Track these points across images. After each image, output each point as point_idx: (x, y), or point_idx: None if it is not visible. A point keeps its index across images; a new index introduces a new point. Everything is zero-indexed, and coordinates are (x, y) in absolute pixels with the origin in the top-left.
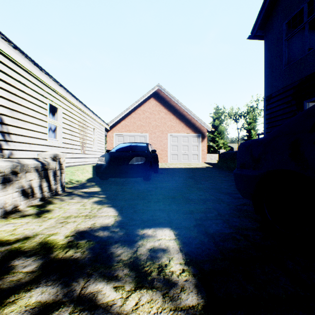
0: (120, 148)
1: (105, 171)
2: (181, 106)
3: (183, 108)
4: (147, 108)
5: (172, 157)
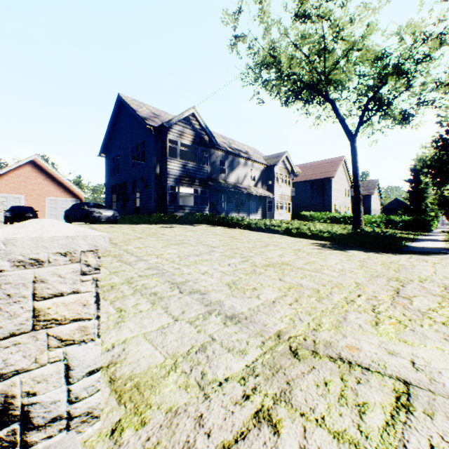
0: (15, 209)
1: (12, 219)
2: (60, 176)
3: (62, 178)
4: (23, 172)
5: (51, 217)
